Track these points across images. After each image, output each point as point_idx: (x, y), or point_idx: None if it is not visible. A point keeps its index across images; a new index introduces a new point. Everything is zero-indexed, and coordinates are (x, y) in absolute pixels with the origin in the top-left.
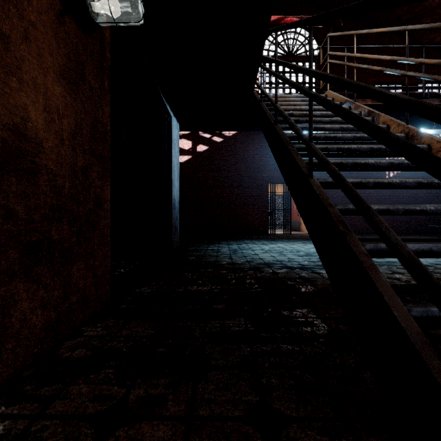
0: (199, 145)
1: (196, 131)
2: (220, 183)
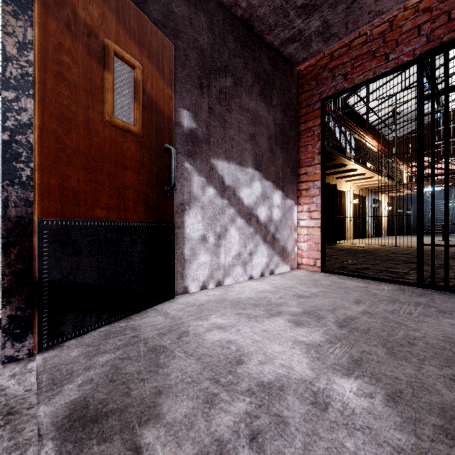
0: None
1: None
2: None
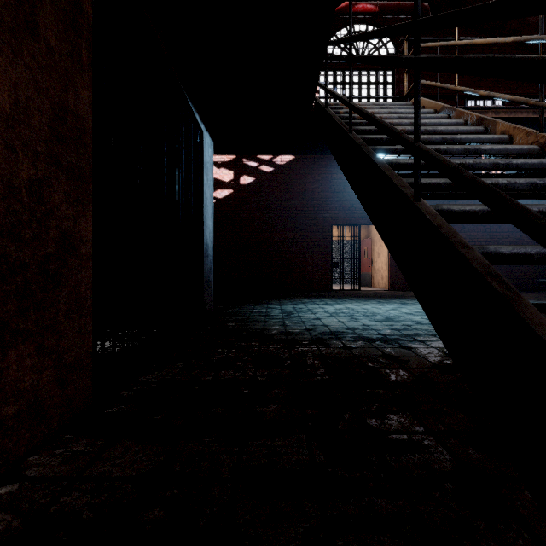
0: (243, 175)
1: (239, 159)
2: (270, 225)
